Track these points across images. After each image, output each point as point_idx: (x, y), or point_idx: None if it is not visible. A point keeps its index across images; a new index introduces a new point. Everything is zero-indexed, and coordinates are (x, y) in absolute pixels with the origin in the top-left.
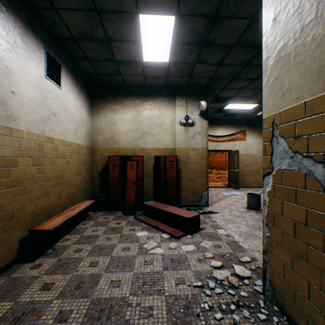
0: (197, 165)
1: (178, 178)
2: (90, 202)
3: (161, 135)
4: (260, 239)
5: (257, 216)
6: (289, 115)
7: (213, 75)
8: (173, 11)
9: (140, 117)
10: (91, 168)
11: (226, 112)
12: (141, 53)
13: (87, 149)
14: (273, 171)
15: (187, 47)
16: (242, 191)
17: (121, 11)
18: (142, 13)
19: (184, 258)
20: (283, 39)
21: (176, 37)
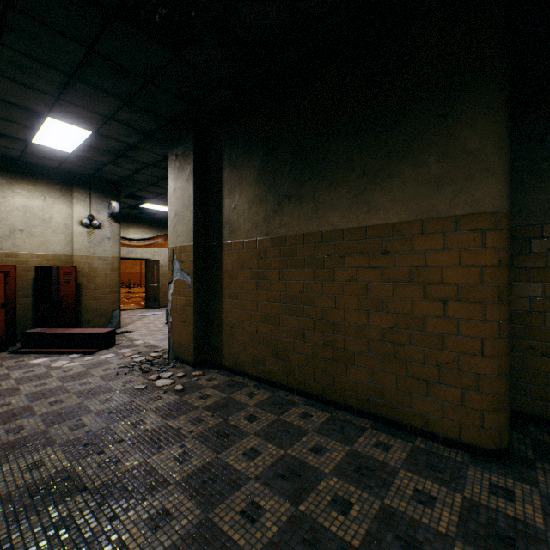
0: (107, 278)
1: (78, 296)
2: None
3: (48, 236)
4: None
5: None
6: (180, 249)
7: (128, 177)
8: (92, 130)
9: (8, 205)
10: None
11: (144, 210)
12: (34, 136)
13: None
14: (174, 280)
15: (100, 151)
16: (164, 310)
17: (24, 107)
18: (54, 118)
19: (106, 361)
20: (178, 206)
21: (90, 142)
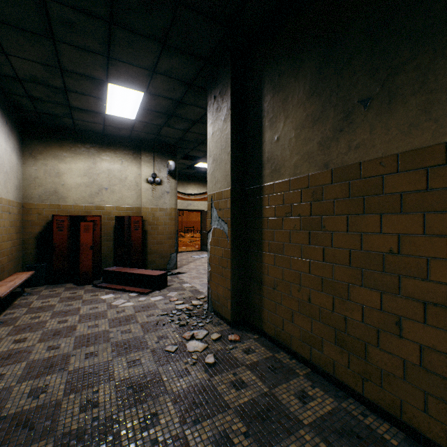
0: (166, 226)
1: (144, 241)
2: (31, 273)
3: (124, 192)
4: None
5: None
6: (218, 196)
7: (181, 138)
8: (143, 90)
9: (97, 169)
10: (21, 231)
11: (198, 170)
12: (105, 107)
13: (18, 206)
14: (212, 229)
15: (155, 114)
16: None
17: (89, 76)
18: (113, 83)
19: (153, 304)
20: (216, 150)
21: (145, 105)
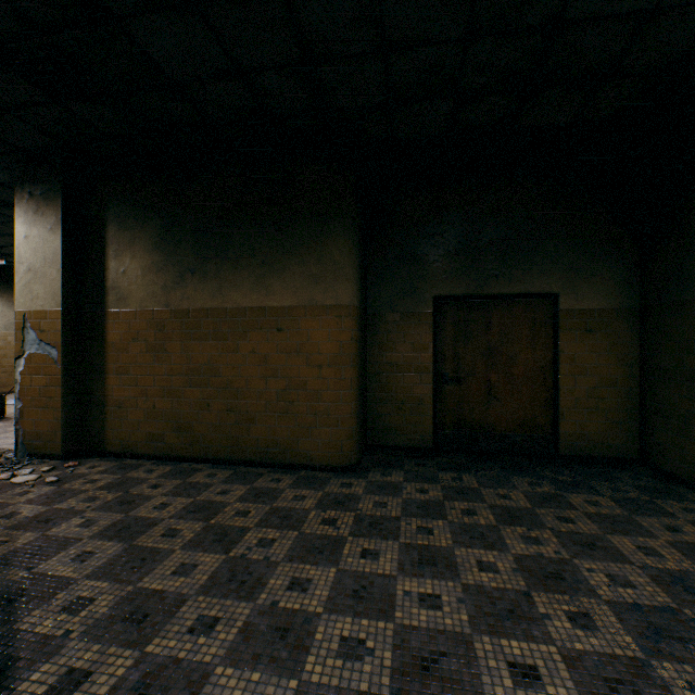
0: None
1: None
2: None
3: None
4: (10, 438)
5: (2, 424)
6: (38, 315)
7: None
8: None
9: None
10: None
11: None
12: None
13: None
14: (26, 354)
15: None
16: None
17: None
18: None
19: None
20: (34, 259)
21: None
